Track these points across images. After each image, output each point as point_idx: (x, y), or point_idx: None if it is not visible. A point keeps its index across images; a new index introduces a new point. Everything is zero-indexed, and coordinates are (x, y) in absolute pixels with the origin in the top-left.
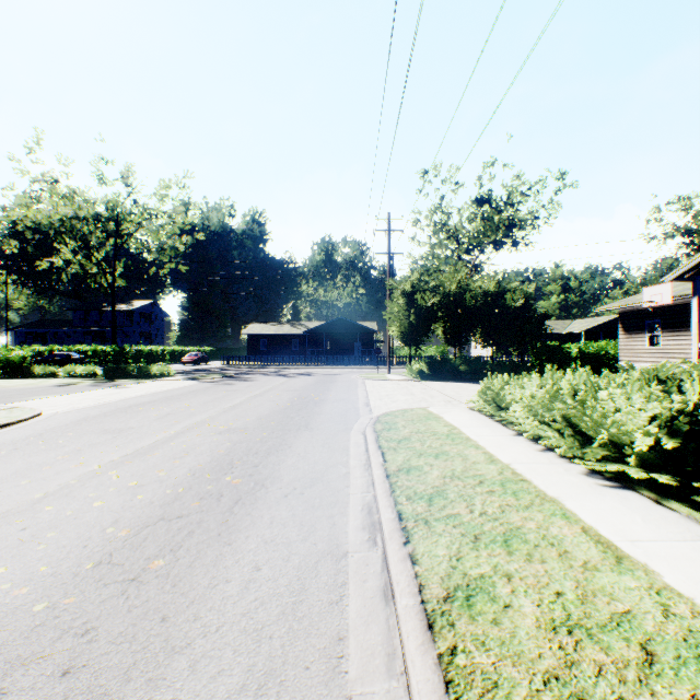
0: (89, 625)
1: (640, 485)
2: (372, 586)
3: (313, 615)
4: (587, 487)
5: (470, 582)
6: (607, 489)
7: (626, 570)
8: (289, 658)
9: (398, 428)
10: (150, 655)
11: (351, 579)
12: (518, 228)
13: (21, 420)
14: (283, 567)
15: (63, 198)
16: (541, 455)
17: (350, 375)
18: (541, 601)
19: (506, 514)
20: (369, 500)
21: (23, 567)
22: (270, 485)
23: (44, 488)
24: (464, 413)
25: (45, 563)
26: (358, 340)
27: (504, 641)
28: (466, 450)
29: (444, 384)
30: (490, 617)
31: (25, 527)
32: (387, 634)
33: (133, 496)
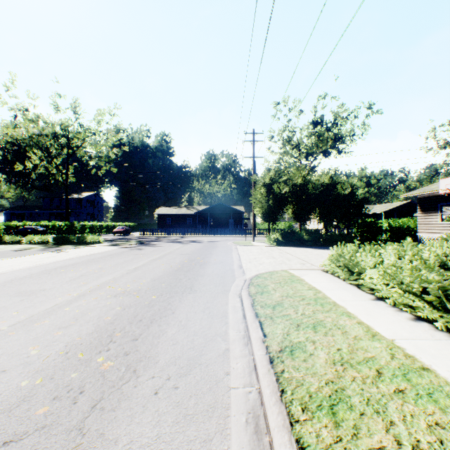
0: None
1: None
2: None
3: None
4: None
5: None
6: None
7: None
8: None
9: (269, 291)
10: None
11: None
12: (341, 141)
13: None
14: None
15: (31, 121)
16: (417, 326)
17: (226, 242)
18: None
19: None
20: (253, 401)
21: None
22: (142, 371)
23: None
24: (320, 276)
25: None
26: (231, 218)
27: None
28: (340, 319)
29: (294, 249)
30: None
31: None
32: None
33: None
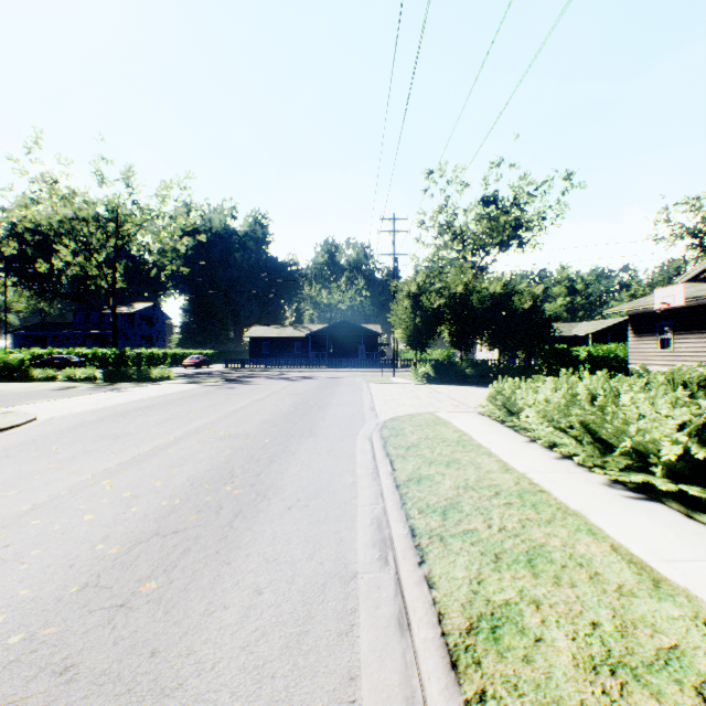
0: (69, 661)
1: (666, 496)
2: (385, 614)
3: (320, 648)
4: (611, 499)
5: (495, 610)
6: (632, 501)
7: (666, 595)
8: (294, 704)
9: (406, 434)
10: (136, 699)
11: (362, 604)
12: (525, 229)
13: (14, 425)
14: (287, 590)
15: (63, 199)
16: (558, 463)
17: (354, 379)
18: (576, 633)
19: (528, 530)
20: (378, 513)
21: (1, 590)
22: (273, 496)
23: (32, 499)
24: (473, 419)
25: (26, 586)
26: (362, 343)
27: (539, 684)
28: (478, 457)
29: (451, 388)
30: (520, 653)
31: (8, 544)
32: (404, 673)
33: (127, 508)
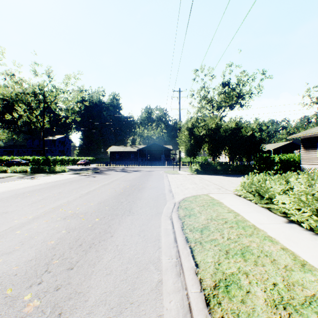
0: None
1: None
2: None
3: None
4: None
5: None
6: None
7: None
8: None
9: (196, 214)
10: None
11: None
12: (242, 98)
13: None
14: None
15: (16, 83)
16: None
17: (159, 171)
18: None
19: None
20: None
21: None
22: (68, 314)
23: None
24: (235, 199)
25: None
26: (163, 154)
27: None
28: (264, 244)
29: (210, 176)
30: None
31: None
32: None
33: None
